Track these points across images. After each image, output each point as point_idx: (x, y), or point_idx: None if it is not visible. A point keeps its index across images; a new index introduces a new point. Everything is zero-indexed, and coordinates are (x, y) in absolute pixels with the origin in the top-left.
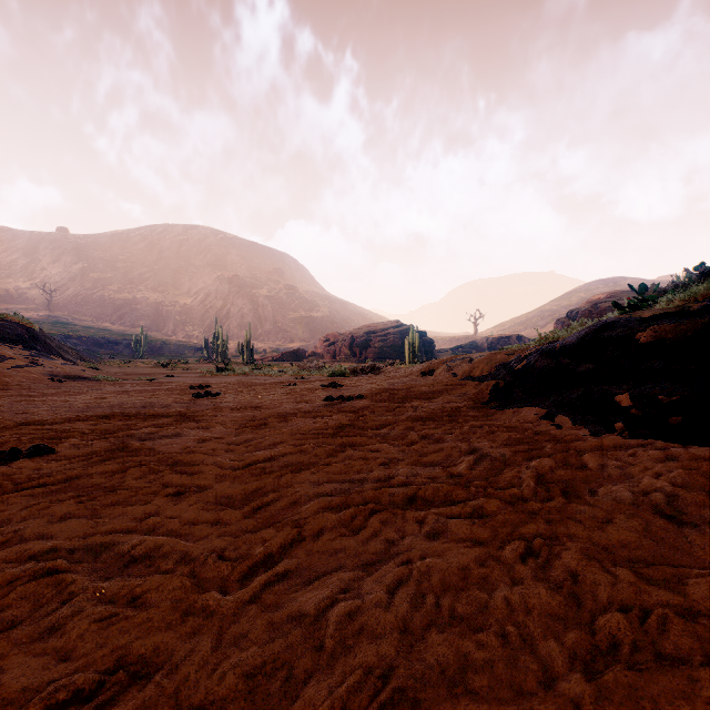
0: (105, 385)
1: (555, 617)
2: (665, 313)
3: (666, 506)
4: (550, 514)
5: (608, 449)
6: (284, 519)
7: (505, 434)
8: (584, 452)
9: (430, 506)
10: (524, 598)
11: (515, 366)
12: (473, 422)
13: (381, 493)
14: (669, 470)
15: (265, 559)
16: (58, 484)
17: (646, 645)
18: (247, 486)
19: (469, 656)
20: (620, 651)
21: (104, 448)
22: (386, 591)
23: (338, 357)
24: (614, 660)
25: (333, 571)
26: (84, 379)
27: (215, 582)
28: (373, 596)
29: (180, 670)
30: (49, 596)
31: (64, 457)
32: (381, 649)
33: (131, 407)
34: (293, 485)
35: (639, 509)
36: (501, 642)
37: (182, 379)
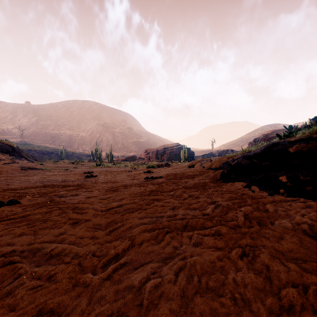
0: (46, 172)
1: (259, 289)
2: (301, 138)
3: (309, 231)
4: (253, 234)
5: (277, 202)
6: (125, 236)
7: (228, 194)
8: (266, 203)
9: (194, 229)
10: (243, 279)
11: (231, 163)
12: (213, 189)
13: (170, 223)
14: (308, 213)
15: (115, 256)
16: (19, 218)
17: (308, 306)
18: (108, 219)
19: (217, 311)
20: (295, 309)
21: (42, 201)
22: (174, 274)
23: (151, 159)
24: (292, 314)
25: (148, 263)
26: (36, 169)
27: (90, 268)
28: (167, 277)
29: (69, 316)
30: (9, 275)
31: (24, 205)
32: (171, 306)
33: (56, 182)
34: (129, 219)
35: (296, 232)
36: (233, 303)
37: (80, 169)
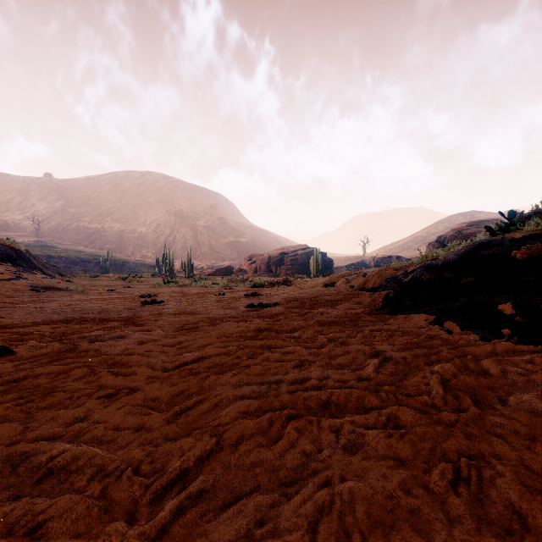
0: (74, 294)
1: None
2: (535, 234)
3: None
4: (468, 426)
5: (502, 355)
6: (204, 425)
7: (402, 338)
8: (479, 356)
9: (344, 412)
10: None
11: (403, 279)
12: (371, 326)
13: (296, 396)
14: None
15: (180, 476)
16: (5, 384)
17: None
18: (174, 388)
19: None
20: None
21: (57, 350)
22: (307, 529)
23: (259, 273)
24: None
25: (249, 493)
26: (58, 290)
27: (125, 506)
28: (293, 538)
29: None
30: None
31: (20, 358)
32: None
33: (89, 313)
34: (216, 387)
35: None
36: None
37: (136, 290)
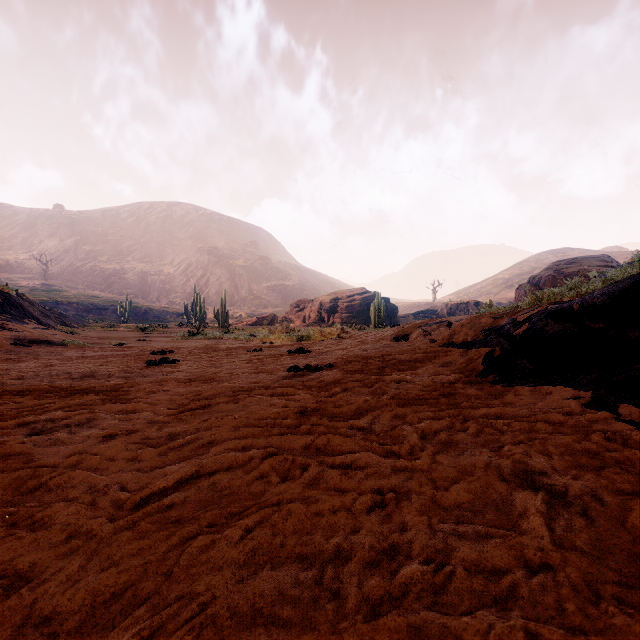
0: (69, 350)
1: None
2: None
3: None
4: None
5: None
6: None
7: (557, 438)
8: None
9: None
10: None
11: (512, 331)
12: (485, 408)
13: (386, 635)
14: None
15: None
16: None
17: None
18: (107, 577)
19: None
20: None
21: None
22: None
23: (308, 322)
24: None
25: None
26: (51, 344)
27: None
28: None
29: None
30: None
31: None
32: None
33: (67, 378)
34: (200, 575)
35: None
36: None
37: (151, 344)
